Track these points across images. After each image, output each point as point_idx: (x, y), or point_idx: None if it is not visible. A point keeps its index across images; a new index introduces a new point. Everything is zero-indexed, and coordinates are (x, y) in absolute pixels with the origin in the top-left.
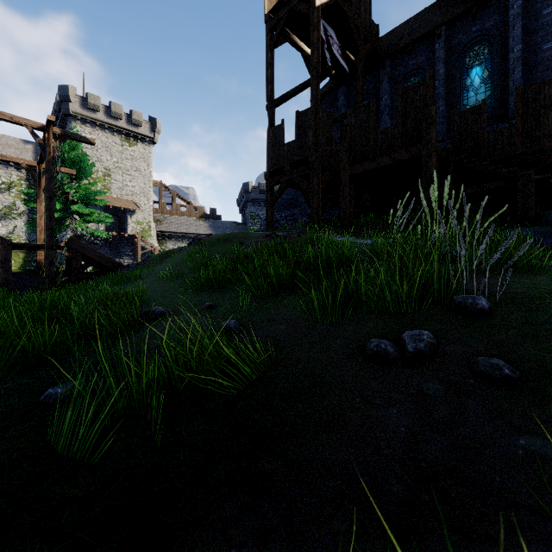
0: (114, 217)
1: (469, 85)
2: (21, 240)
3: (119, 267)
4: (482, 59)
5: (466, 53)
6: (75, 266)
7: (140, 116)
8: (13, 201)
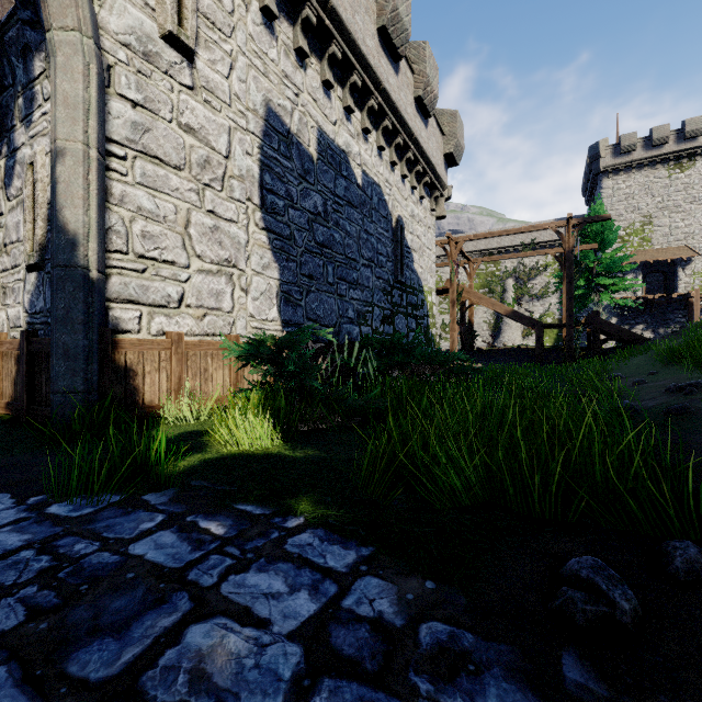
0: (659, 273)
1: None
2: (554, 316)
3: (641, 341)
4: None
5: None
6: (592, 342)
7: (698, 121)
8: (548, 280)
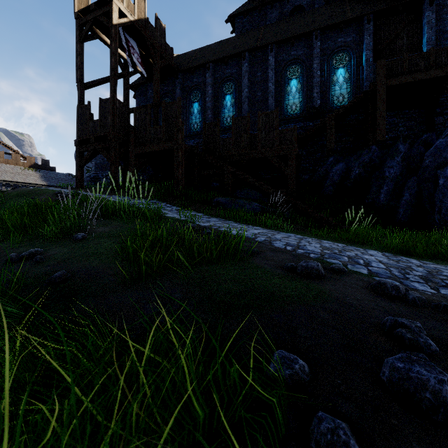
0: None
1: (225, 105)
2: None
3: None
4: (231, 91)
5: (223, 84)
6: None
7: None
8: None
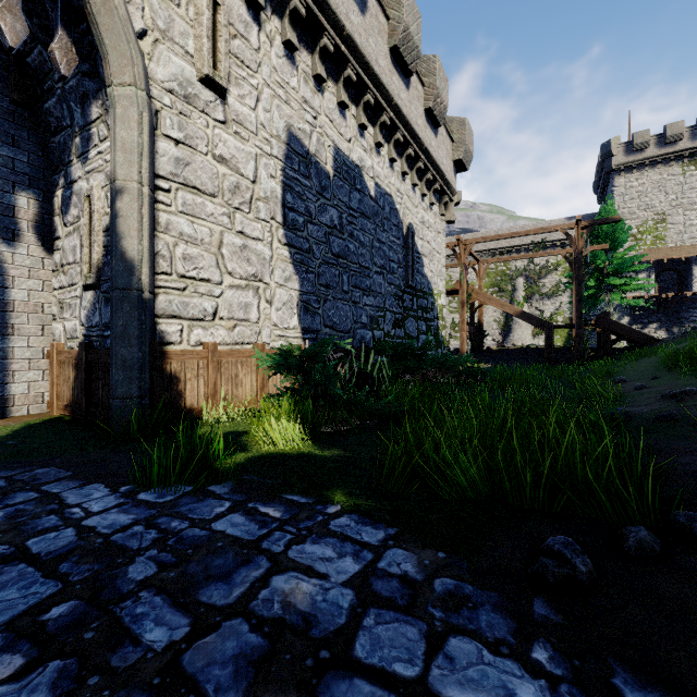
0: (673, 271)
1: None
2: (565, 315)
3: (651, 342)
4: None
5: None
6: (602, 342)
7: None
8: (558, 279)
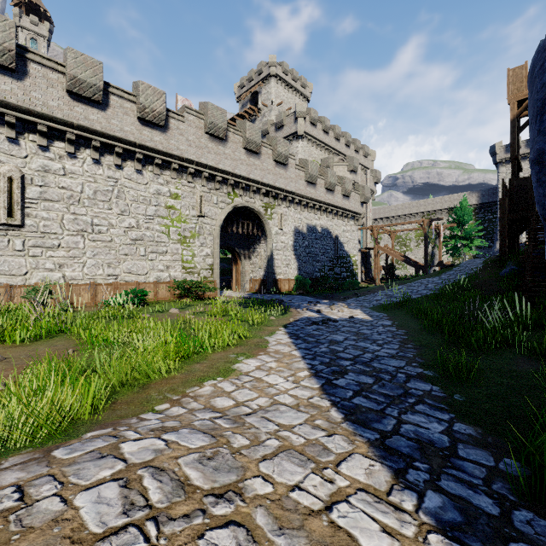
0: None
1: None
2: (470, 254)
3: None
4: None
5: None
6: None
7: None
8: None
